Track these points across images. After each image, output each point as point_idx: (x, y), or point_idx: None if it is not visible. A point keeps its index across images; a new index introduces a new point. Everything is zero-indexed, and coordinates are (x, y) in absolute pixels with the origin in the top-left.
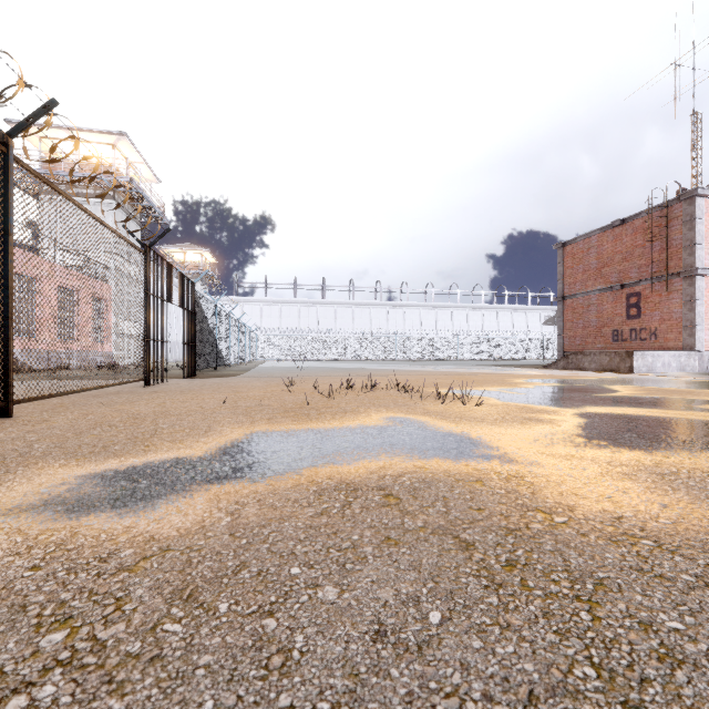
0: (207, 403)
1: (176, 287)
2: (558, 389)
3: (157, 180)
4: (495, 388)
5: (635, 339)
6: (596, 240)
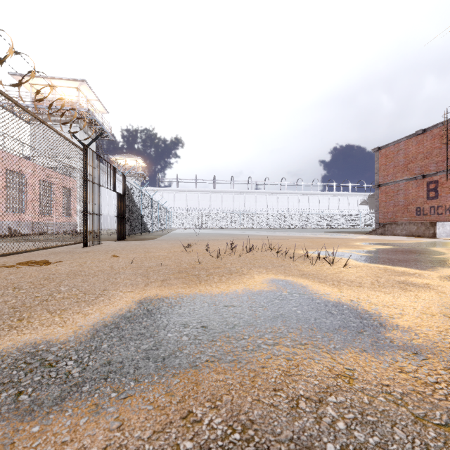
0: (118, 263)
1: (120, 181)
2: (396, 251)
3: (107, 111)
4: (345, 249)
5: (433, 213)
6: (403, 145)
